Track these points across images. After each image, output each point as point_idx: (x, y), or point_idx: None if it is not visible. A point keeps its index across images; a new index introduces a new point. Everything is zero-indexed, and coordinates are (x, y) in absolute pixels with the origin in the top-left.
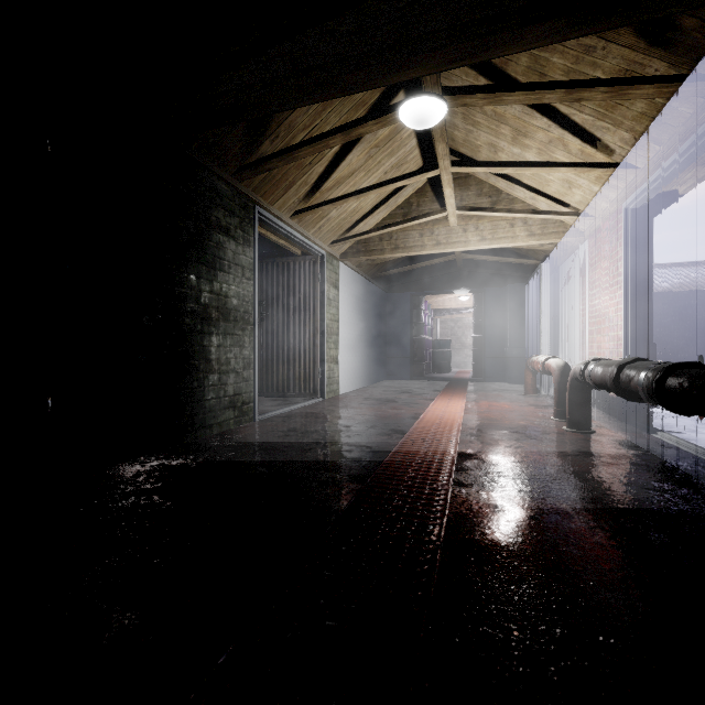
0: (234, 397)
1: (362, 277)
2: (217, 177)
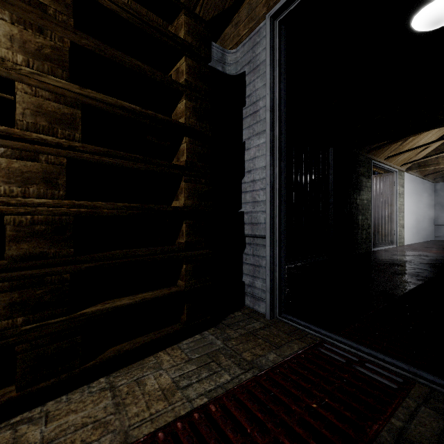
0: (365, 239)
1: (417, 177)
2: (360, 155)
